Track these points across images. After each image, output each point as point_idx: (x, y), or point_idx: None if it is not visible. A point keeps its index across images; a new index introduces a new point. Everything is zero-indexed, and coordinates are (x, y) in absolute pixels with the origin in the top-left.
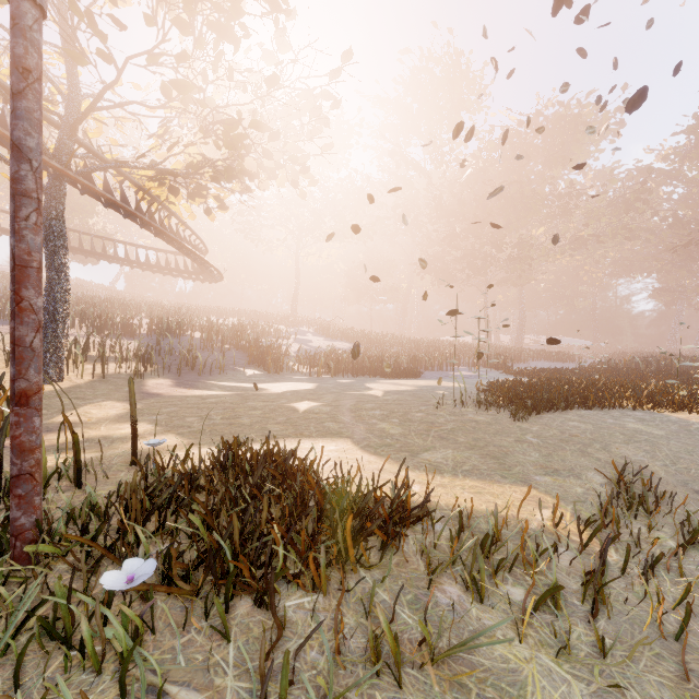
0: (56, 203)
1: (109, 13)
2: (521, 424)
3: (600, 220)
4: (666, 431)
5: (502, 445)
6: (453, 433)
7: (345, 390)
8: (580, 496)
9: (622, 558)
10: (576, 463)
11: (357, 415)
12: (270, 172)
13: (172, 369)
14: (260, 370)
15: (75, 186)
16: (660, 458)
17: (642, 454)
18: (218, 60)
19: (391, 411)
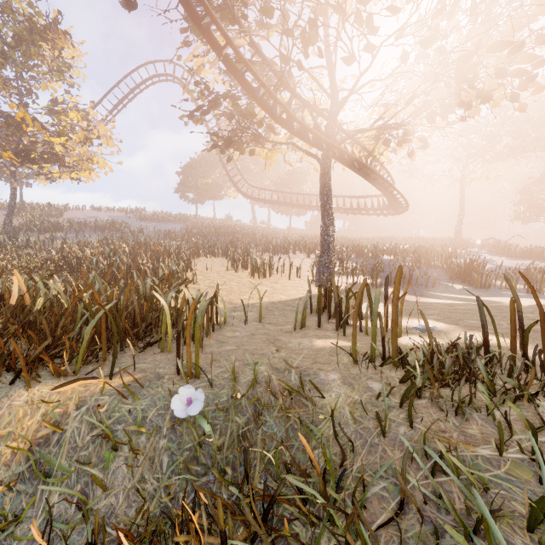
0: (327, 168)
1: (389, 6)
2: None
3: None
4: None
5: None
6: None
7: None
8: None
9: None
10: None
11: None
12: (484, 96)
13: (392, 281)
14: (465, 285)
15: (334, 154)
16: None
17: None
18: (457, 5)
19: None
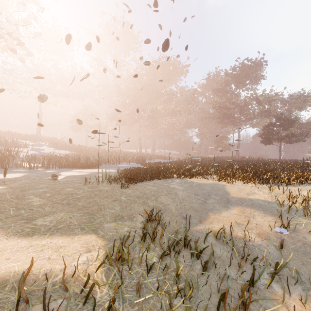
0: None
1: None
2: (124, 190)
3: (180, 105)
4: (184, 187)
5: (103, 204)
6: (79, 199)
7: (41, 176)
8: (123, 234)
9: (109, 290)
10: (136, 210)
11: (23, 193)
12: None
13: None
14: None
15: None
16: (176, 201)
17: (170, 200)
18: None
19: (53, 188)
